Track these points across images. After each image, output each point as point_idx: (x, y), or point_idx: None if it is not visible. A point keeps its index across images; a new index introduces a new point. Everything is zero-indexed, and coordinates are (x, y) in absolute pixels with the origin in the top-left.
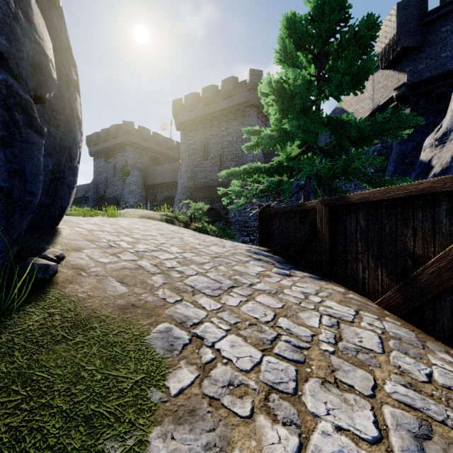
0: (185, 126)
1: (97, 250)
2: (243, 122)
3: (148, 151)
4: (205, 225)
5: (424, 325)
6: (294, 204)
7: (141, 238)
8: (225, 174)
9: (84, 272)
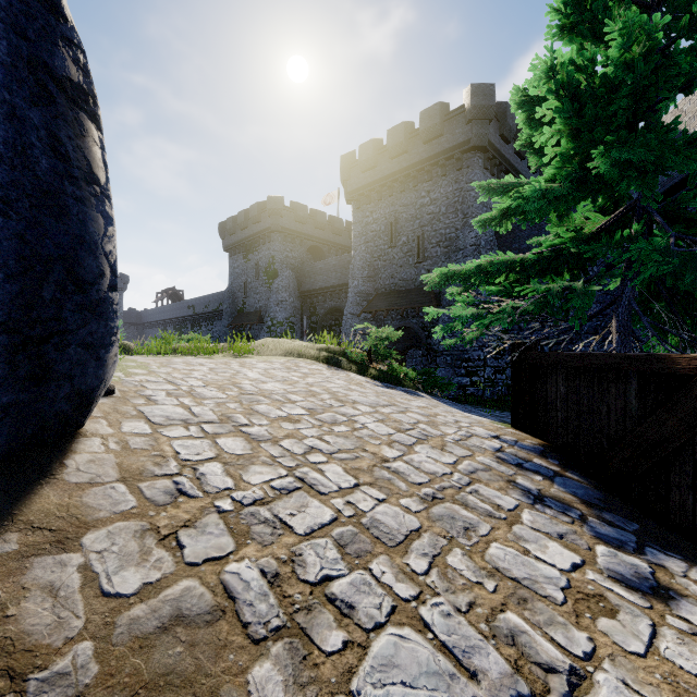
0: (359, 195)
1: (129, 522)
2: (459, 178)
3: (304, 239)
4: (395, 367)
5: None
6: (622, 354)
7: (264, 437)
8: (435, 277)
9: (16, 692)
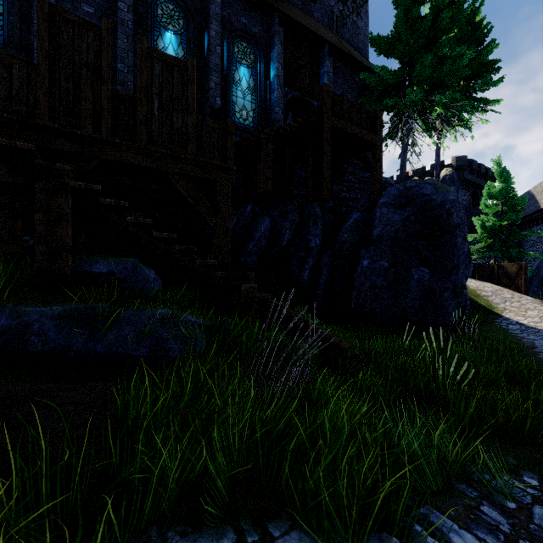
0: None
1: None
2: None
3: None
4: None
5: (513, 288)
6: (487, 264)
7: None
8: None
9: None
